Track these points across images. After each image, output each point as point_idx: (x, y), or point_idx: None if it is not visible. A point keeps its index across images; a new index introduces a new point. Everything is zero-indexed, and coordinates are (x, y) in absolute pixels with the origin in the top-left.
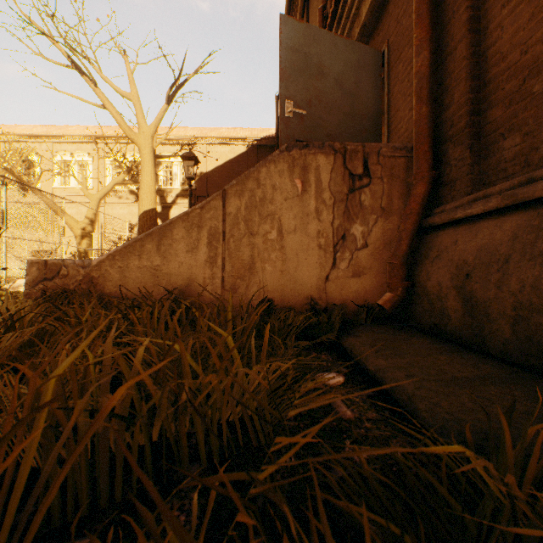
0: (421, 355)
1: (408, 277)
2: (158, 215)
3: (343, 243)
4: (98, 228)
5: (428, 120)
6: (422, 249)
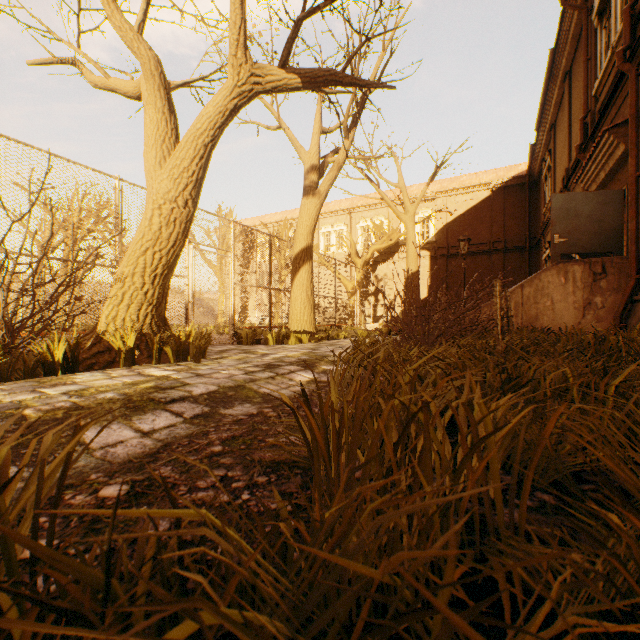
0: None
1: (624, 323)
2: (399, 269)
3: (588, 306)
4: None
5: (634, 253)
6: (631, 310)
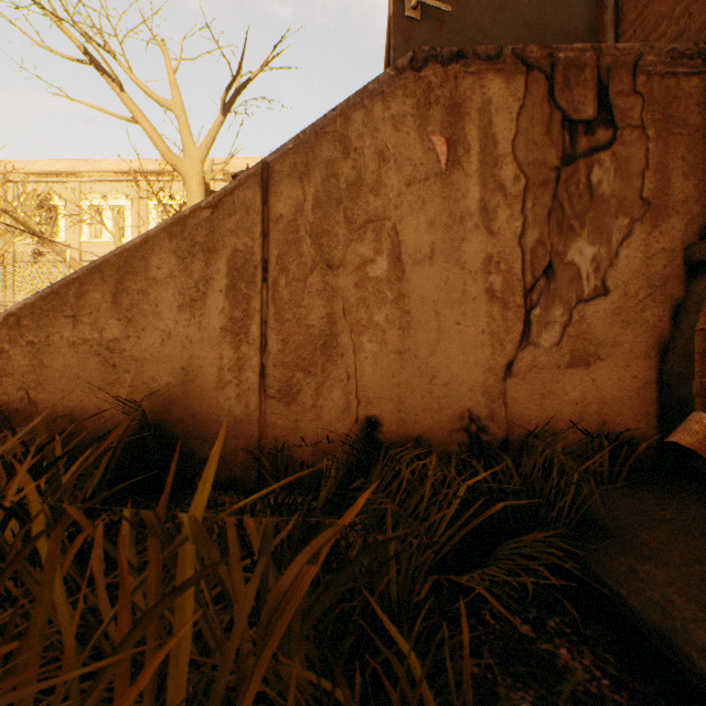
0: None
1: None
2: None
3: (547, 286)
4: None
5: None
6: None
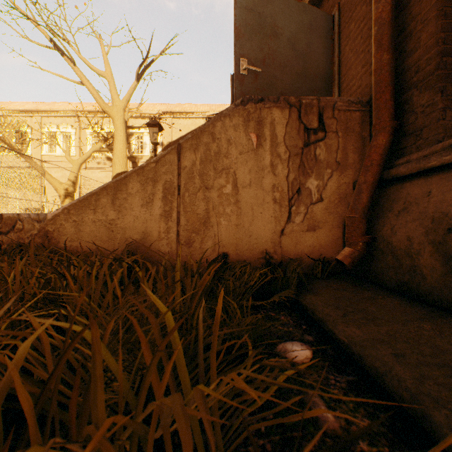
0: (398, 321)
1: (367, 231)
2: None
3: (298, 197)
4: (80, 189)
5: (389, 68)
6: (383, 201)
